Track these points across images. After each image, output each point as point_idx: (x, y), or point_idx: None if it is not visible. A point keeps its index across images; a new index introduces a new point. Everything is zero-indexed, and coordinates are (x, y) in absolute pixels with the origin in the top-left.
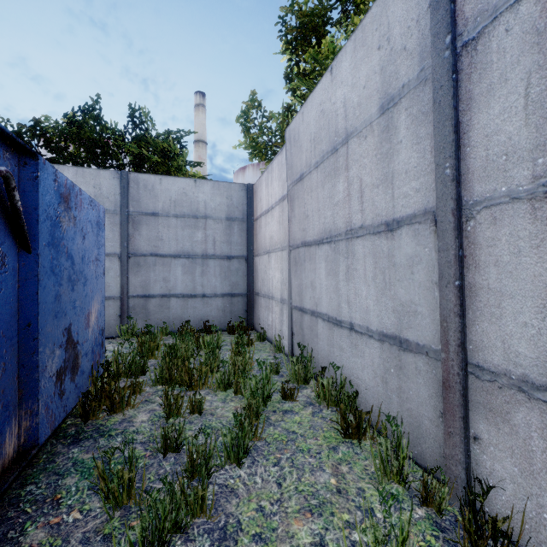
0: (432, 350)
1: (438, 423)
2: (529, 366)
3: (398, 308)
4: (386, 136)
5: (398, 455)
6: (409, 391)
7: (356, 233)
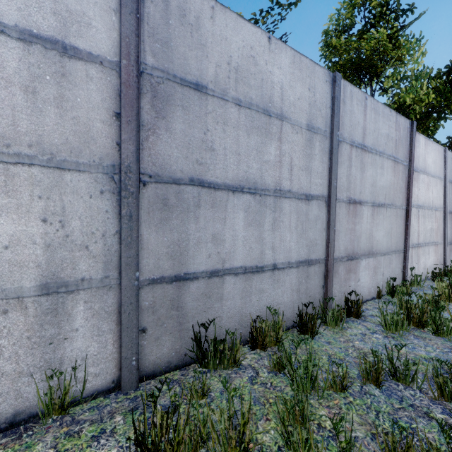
0: (321, 259)
1: (321, 291)
2: (342, 252)
3: (309, 243)
4: (310, 145)
5: (325, 316)
6: (311, 286)
7: (286, 194)
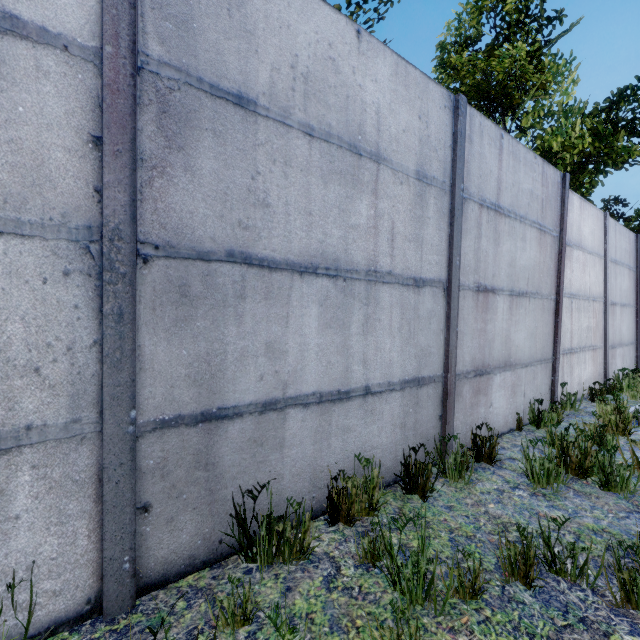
0: (438, 377)
1: (437, 425)
2: (468, 365)
3: (420, 353)
4: (421, 203)
5: (443, 464)
6: (423, 417)
7: (384, 278)
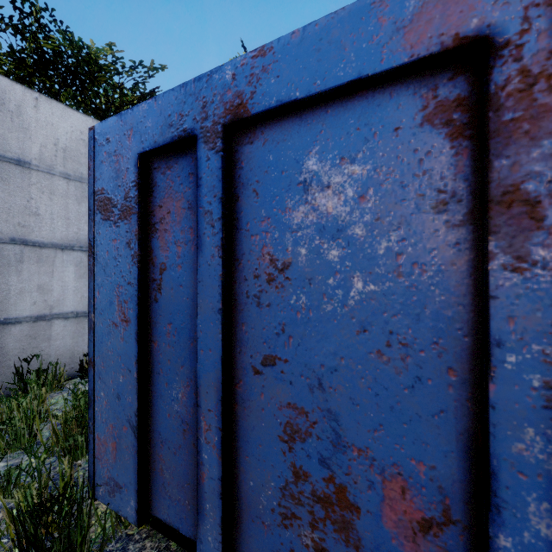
0: None
1: None
2: None
3: None
4: None
5: None
6: None
7: None
